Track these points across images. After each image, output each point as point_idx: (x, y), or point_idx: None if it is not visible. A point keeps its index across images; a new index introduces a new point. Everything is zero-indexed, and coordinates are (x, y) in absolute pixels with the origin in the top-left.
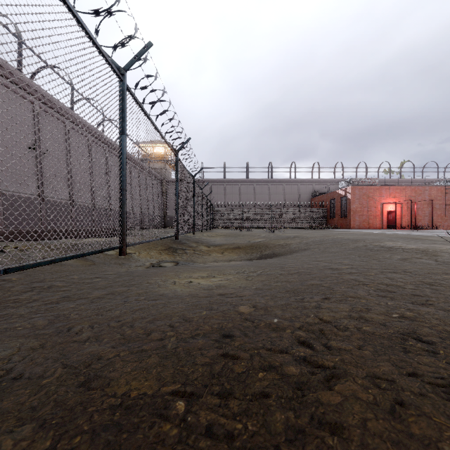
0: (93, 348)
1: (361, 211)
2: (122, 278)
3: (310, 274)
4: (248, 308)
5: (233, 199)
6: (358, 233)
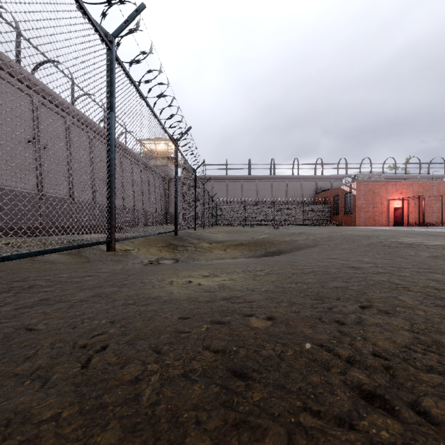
0: (28, 396)
1: (367, 207)
2: (115, 276)
3: (329, 274)
4: (263, 321)
5: (235, 196)
6: (366, 230)
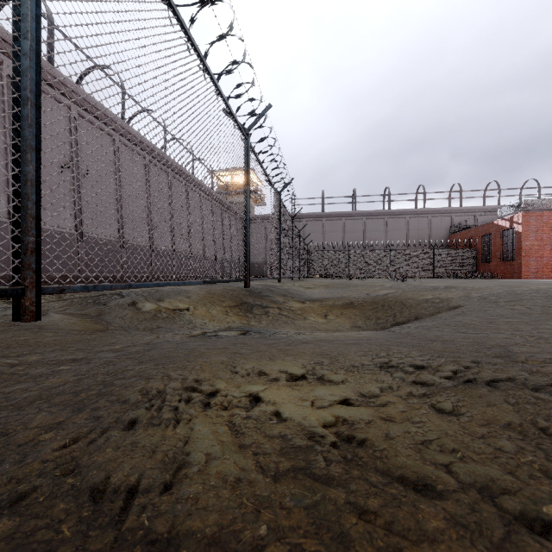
0: None
1: (540, 250)
2: (115, 365)
3: None
4: None
5: (335, 239)
6: None
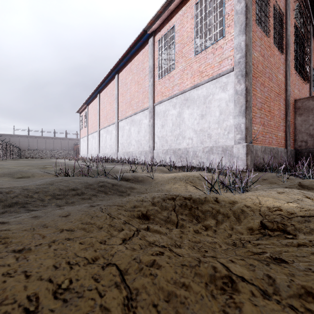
0: None
1: None
2: None
3: None
4: None
5: (34, 145)
6: None
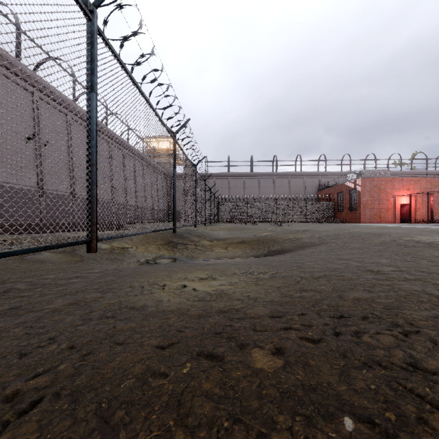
0: None
1: (372, 204)
2: (105, 278)
3: (344, 280)
4: (269, 357)
5: (237, 193)
6: (373, 227)
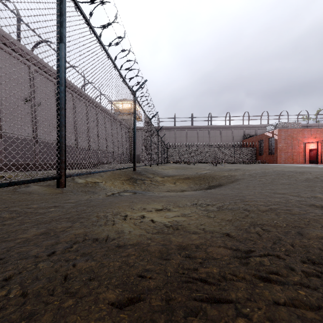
0: None
1: (286, 149)
2: (77, 208)
3: (293, 214)
4: None
5: (181, 141)
6: (291, 167)
